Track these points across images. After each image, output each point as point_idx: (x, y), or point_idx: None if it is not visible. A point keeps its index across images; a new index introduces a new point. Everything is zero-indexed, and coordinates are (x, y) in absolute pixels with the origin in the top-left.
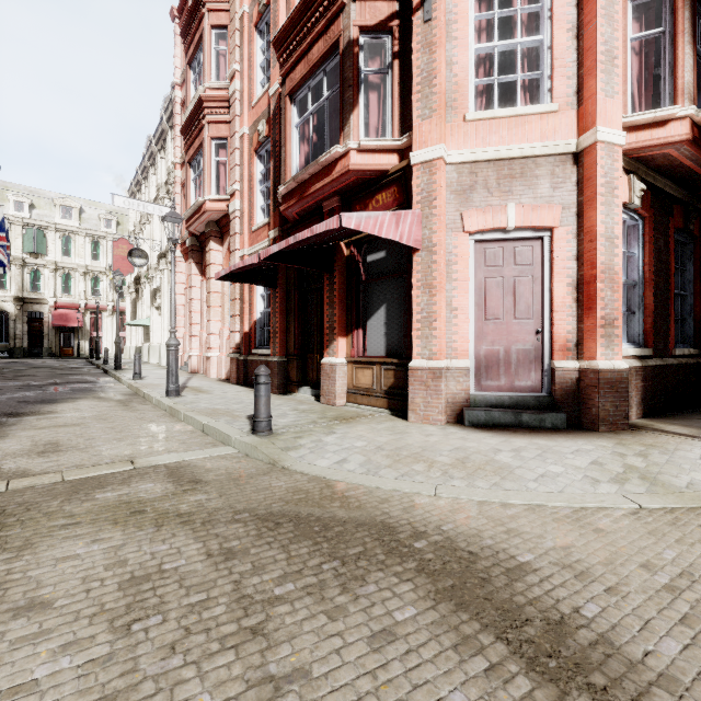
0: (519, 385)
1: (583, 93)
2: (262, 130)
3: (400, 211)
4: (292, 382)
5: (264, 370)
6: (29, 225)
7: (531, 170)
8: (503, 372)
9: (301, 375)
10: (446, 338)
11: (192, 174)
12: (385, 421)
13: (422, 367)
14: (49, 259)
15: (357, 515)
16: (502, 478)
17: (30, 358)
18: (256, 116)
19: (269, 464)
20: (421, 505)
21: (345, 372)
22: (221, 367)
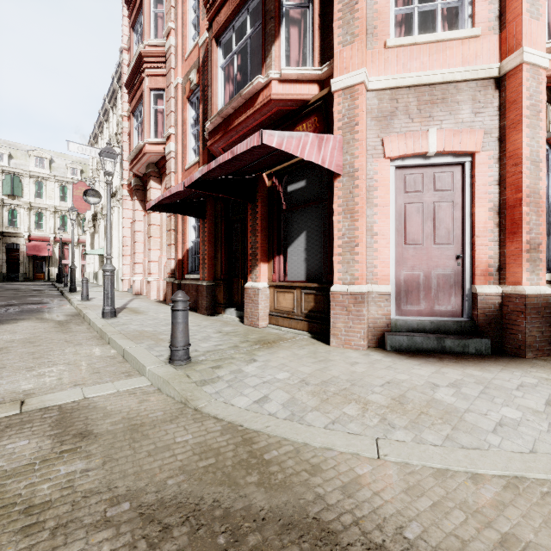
0: (439, 309)
1: (506, 16)
2: (193, 79)
3: (322, 135)
4: (219, 304)
5: (181, 296)
6: (7, 172)
7: (452, 95)
8: (423, 297)
9: (227, 297)
10: (367, 263)
11: (135, 123)
12: (306, 345)
13: (343, 292)
14: (24, 200)
15: (281, 502)
16: (453, 427)
17: (7, 282)
18: (188, 67)
19: (181, 404)
20: (364, 478)
21: (267, 296)
22: (160, 290)
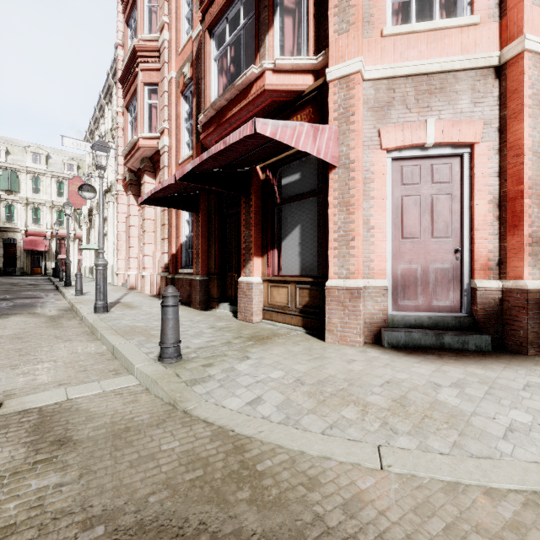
0: (437, 304)
1: (506, 3)
2: (187, 73)
3: (317, 125)
4: (213, 299)
5: (171, 291)
6: (4, 167)
7: (451, 84)
8: (420, 292)
9: (221, 292)
10: (363, 257)
11: (129, 118)
12: (300, 341)
13: (339, 287)
14: (21, 195)
15: (275, 524)
16: (460, 433)
17: (4, 276)
18: (182, 61)
19: (169, 405)
20: (367, 494)
21: (261, 291)
22: (154, 284)
